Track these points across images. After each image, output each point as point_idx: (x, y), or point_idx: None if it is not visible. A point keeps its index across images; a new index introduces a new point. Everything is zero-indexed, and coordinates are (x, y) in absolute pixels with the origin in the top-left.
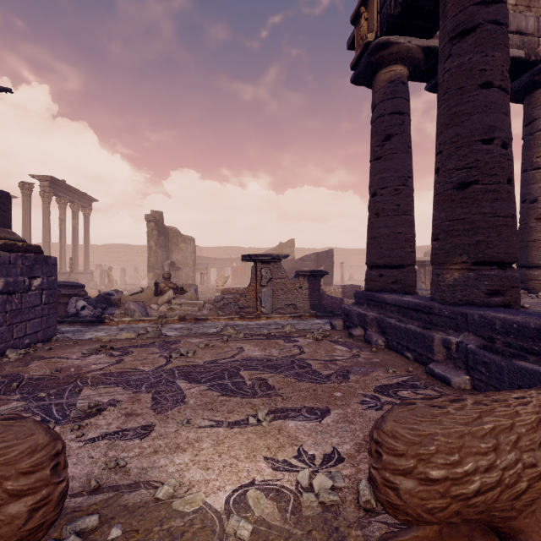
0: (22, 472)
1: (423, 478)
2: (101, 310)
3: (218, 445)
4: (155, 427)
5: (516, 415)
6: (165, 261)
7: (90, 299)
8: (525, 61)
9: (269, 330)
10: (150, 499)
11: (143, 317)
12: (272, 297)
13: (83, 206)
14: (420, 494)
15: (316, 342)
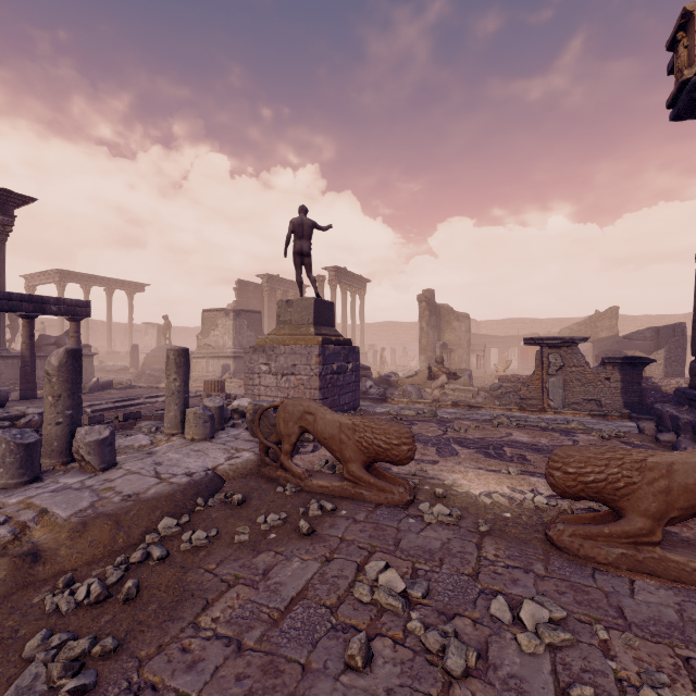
0: (405, 437)
1: (564, 471)
2: (383, 390)
3: (478, 476)
4: (439, 462)
5: (629, 455)
6: (436, 343)
7: (372, 380)
8: None
9: (549, 424)
10: (441, 483)
11: (418, 399)
12: (564, 388)
13: (359, 289)
14: (563, 479)
15: (600, 440)
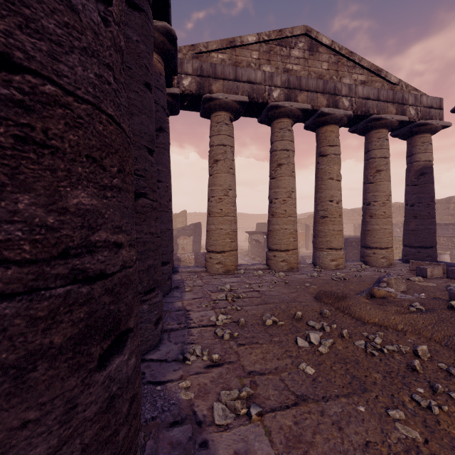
0: None
1: None
2: None
3: None
4: None
5: None
6: None
7: None
8: (256, 102)
9: None
10: None
11: None
12: None
13: None
14: None
15: None
